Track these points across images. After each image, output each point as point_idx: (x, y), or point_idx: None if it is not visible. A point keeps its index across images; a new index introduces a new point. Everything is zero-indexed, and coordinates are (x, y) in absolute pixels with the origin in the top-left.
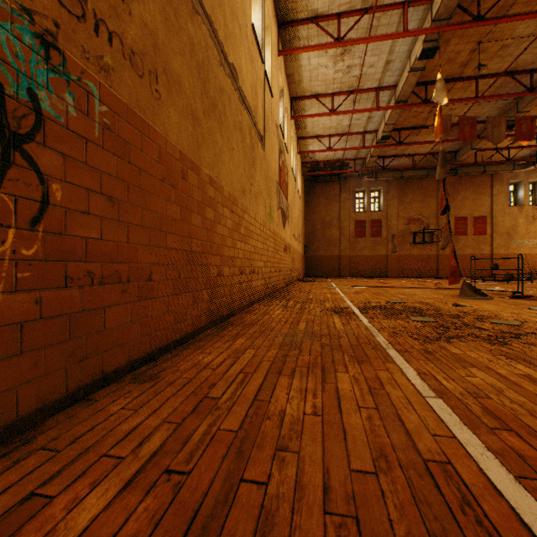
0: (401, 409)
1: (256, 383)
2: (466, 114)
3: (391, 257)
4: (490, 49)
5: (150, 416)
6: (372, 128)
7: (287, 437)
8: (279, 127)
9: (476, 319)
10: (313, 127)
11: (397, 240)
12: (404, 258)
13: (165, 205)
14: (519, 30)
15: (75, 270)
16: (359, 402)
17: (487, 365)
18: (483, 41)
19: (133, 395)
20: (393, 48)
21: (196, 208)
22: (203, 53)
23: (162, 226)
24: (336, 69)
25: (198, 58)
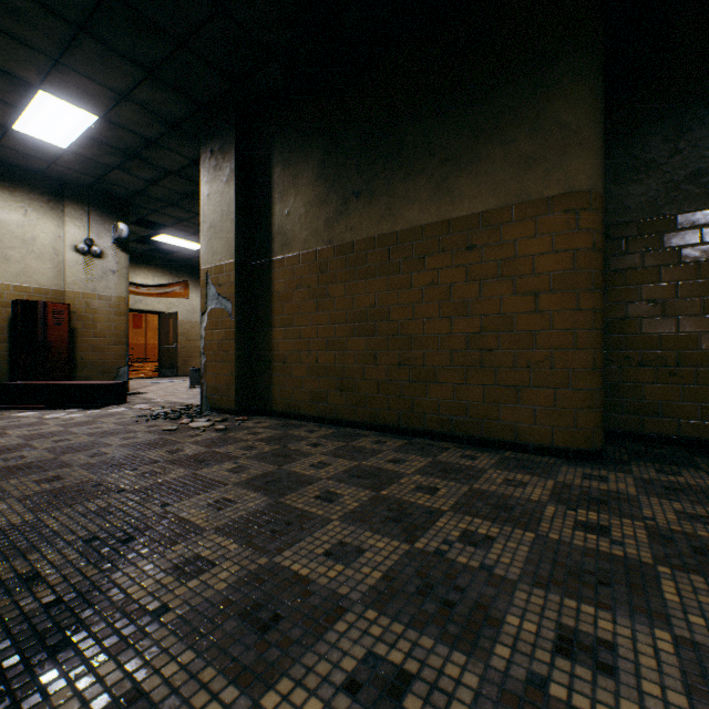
0: None
1: None
2: None
3: None
4: None
5: None
6: None
7: None
8: None
9: None
10: None
11: None
12: None
13: None
14: None
15: None
16: None
17: None
18: None
19: None
20: None
21: None
22: None
23: None
24: None
25: None
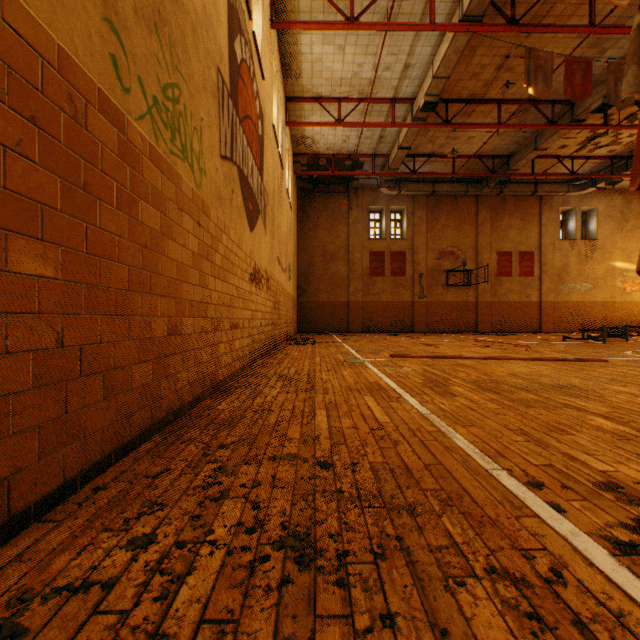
0: None
1: None
2: None
3: (418, 304)
4: None
5: None
6: (408, 93)
7: None
8: None
9: None
10: (313, 74)
11: (426, 281)
12: (434, 306)
13: None
14: None
15: None
16: None
17: None
18: None
19: None
20: None
21: None
22: None
23: None
24: None
25: None
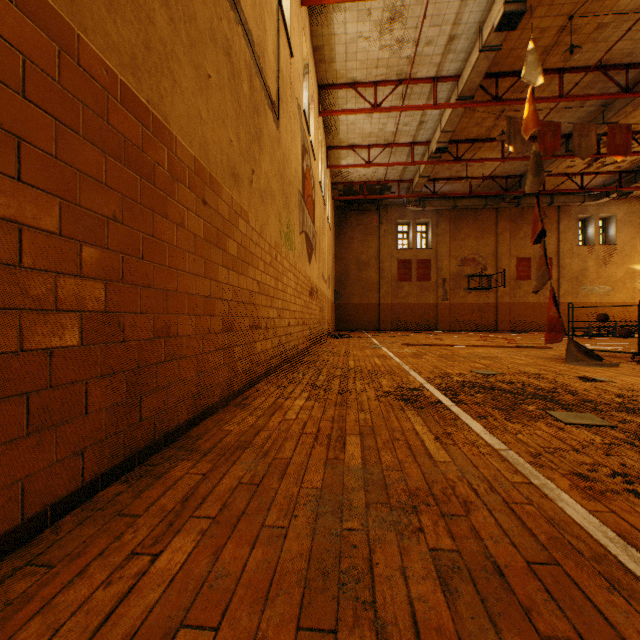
0: None
1: None
2: None
3: (441, 305)
4: (583, 29)
5: None
6: (424, 139)
7: None
8: (303, 113)
9: None
10: (348, 132)
11: (449, 285)
12: (456, 308)
13: None
14: (624, 2)
15: None
16: None
17: None
18: (577, 15)
19: None
20: (461, 15)
21: (53, 140)
22: None
23: None
24: (381, 43)
25: None
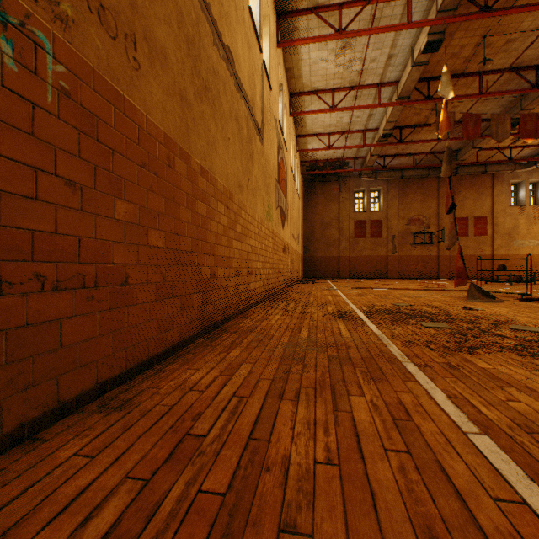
0: (440, 452)
1: (252, 413)
2: (468, 112)
3: (391, 258)
4: (495, 44)
5: (110, 468)
6: (373, 126)
7: (294, 505)
8: (278, 122)
9: (492, 324)
10: (312, 124)
11: (397, 241)
12: (404, 259)
13: (146, 196)
14: (526, 23)
15: (15, 272)
16: (384, 441)
17: (527, 384)
18: (489, 35)
19: (95, 432)
20: (396, 41)
21: (185, 201)
22: (193, 27)
23: (142, 220)
24: (336, 63)
25: (187, 31)
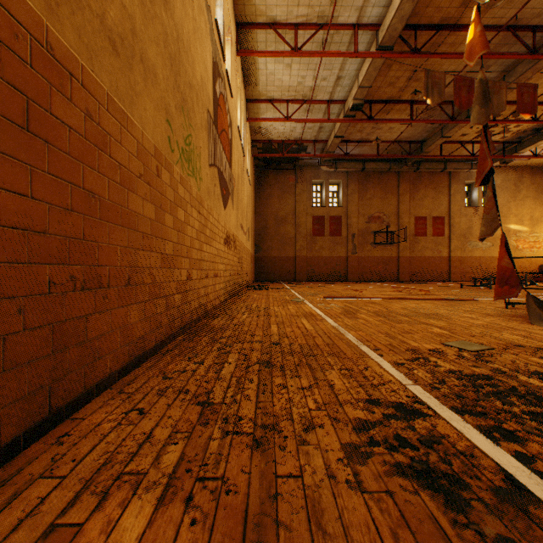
0: None
1: None
2: (446, 88)
3: (351, 258)
4: None
5: None
6: (340, 96)
7: None
8: (215, 24)
9: None
10: (267, 84)
11: (357, 240)
12: (364, 260)
13: None
14: None
15: None
16: None
17: None
18: None
19: None
20: None
21: None
22: None
23: None
24: None
25: None
